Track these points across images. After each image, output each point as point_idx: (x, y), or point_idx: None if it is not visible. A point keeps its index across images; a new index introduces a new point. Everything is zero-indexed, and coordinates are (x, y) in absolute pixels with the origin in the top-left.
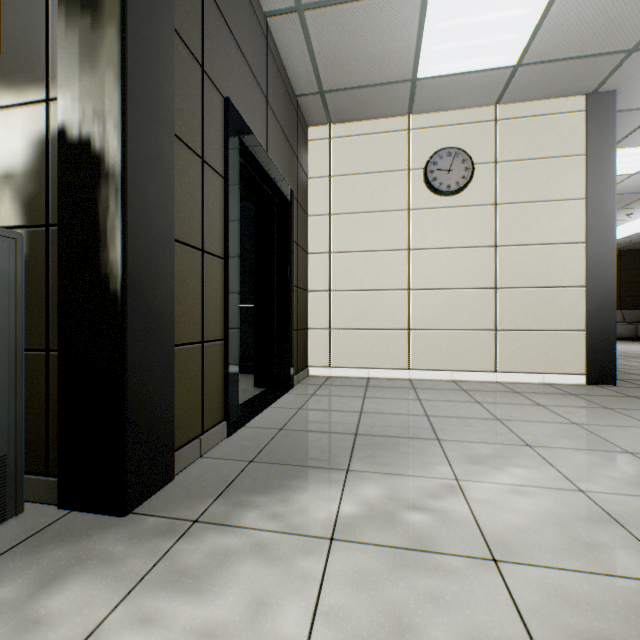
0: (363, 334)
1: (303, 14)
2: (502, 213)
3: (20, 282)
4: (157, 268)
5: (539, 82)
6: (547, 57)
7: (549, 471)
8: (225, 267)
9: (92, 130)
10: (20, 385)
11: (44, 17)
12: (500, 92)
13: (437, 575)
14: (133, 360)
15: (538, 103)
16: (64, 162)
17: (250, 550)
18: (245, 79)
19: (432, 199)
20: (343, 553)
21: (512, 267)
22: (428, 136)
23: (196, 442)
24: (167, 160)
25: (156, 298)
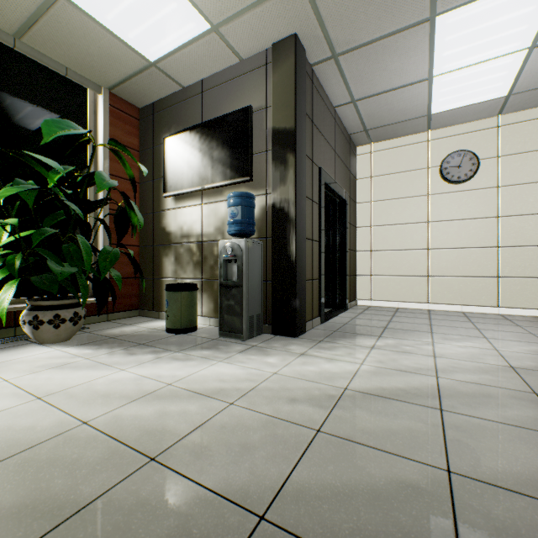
0: (394, 279)
1: (355, 102)
2: (503, 193)
3: (262, 258)
4: (302, 251)
5: (531, 99)
6: (532, 87)
7: (486, 344)
8: (319, 245)
9: (284, 205)
10: (262, 292)
11: (265, 165)
12: (499, 109)
13: (410, 356)
14: (297, 284)
15: (535, 110)
16: (274, 216)
17: (343, 347)
18: (326, 150)
19: (446, 186)
20: (376, 350)
21: (512, 231)
22: (443, 143)
23: (311, 321)
24: (304, 209)
25: (302, 262)
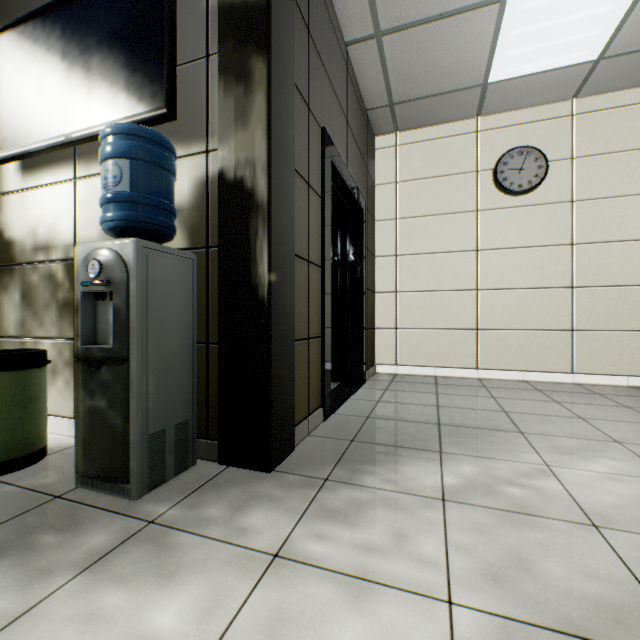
0: (429, 334)
1: (381, 39)
2: (579, 210)
3: (195, 291)
4: (286, 278)
5: (623, 73)
6: (633, 48)
7: None
8: (321, 274)
9: (244, 173)
10: (195, 368)
11: (205, 88)
12: (578, 86)
13: (543, 531)
14: (274, 351)
15: (621, 93)
16: (222, 199)
17: (378, 501)
18: (333, 107)
19: (502, 199)
20: (456, 510)
21: (591, 265)
22: (497, 136)
23: (305, 422)
24: (291, 190)
25: (285, 302)
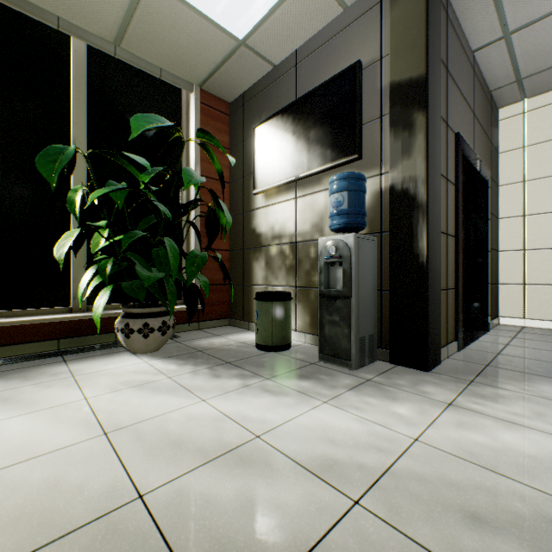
0: None
1: (508, 37)
2: None
3: (376, 259)
4: (435, 248)
5: None
6: None
7: None
8: (455, 242)
9: (408, 186)
10: (376, 305)
11: (379, 136)
12: None
13: None
14: (429, 296)
15: None
16: (392, 202)
17: (518, 397)
18: (462, 110)
19: None
20: None
21: None
22: None
23: (445, 348)
24: (438, 189)
25: (435, 264)
